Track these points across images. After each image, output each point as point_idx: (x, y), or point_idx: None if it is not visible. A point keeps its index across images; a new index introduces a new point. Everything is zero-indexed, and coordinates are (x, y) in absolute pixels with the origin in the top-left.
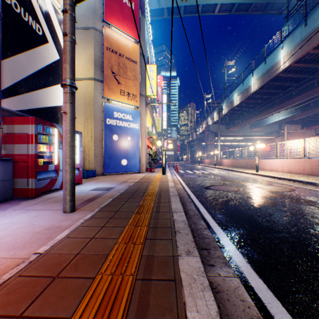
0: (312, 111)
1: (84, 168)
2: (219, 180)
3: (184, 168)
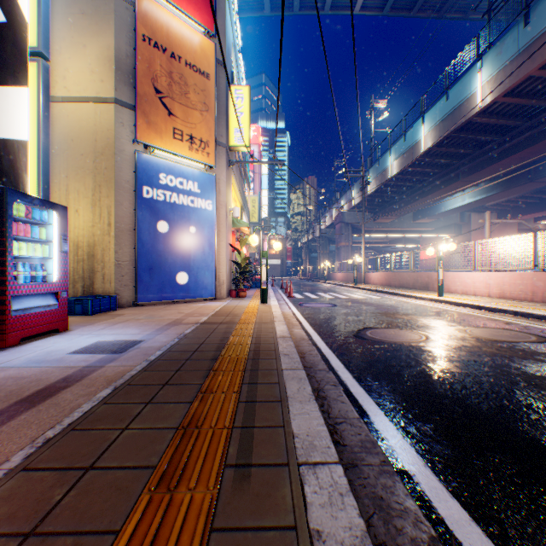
0: (521, 189)
1: (93, 292)
2: (377, 315)
3: (300, 288)
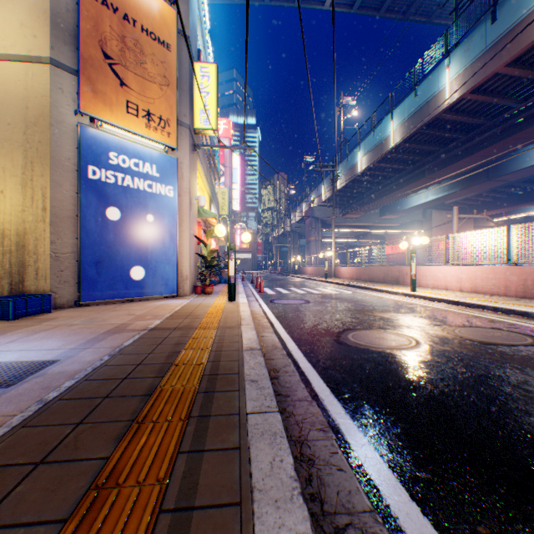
0: (479, 187)
1: (23, 290)
2: (354, 313)
3: (271, 283)
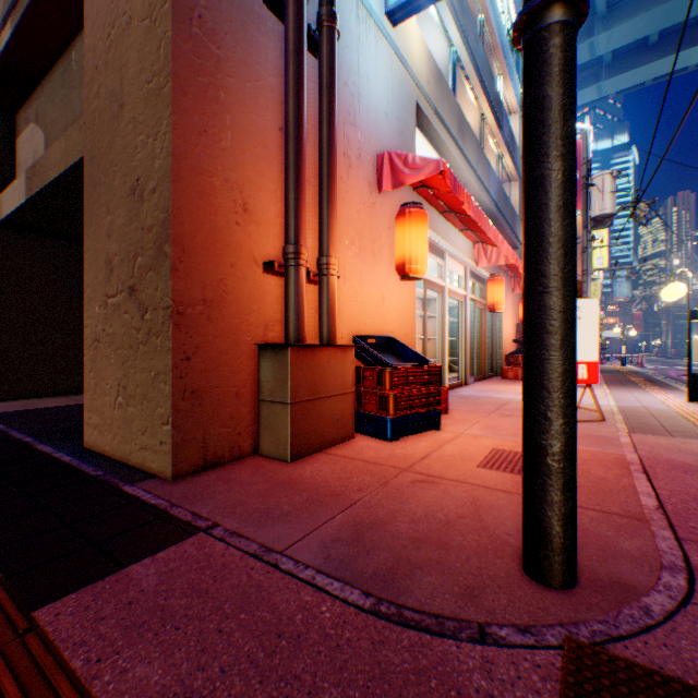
0: None
1: None
2: None
3: (652, 363)
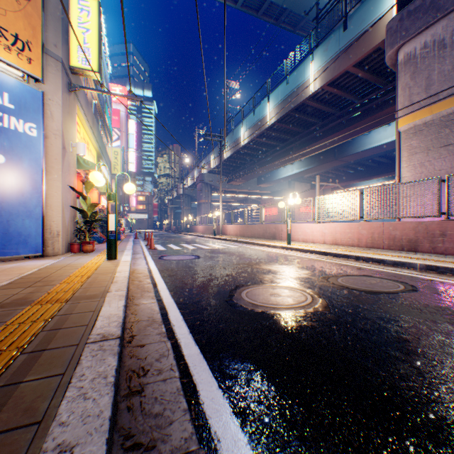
0: (329, 165)
1: None
2: (244, 267)
3: (164, 240)
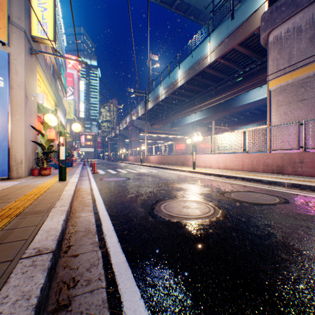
0: (220, 114)
1: None
2: (162, 185)
3: (105, 166)
